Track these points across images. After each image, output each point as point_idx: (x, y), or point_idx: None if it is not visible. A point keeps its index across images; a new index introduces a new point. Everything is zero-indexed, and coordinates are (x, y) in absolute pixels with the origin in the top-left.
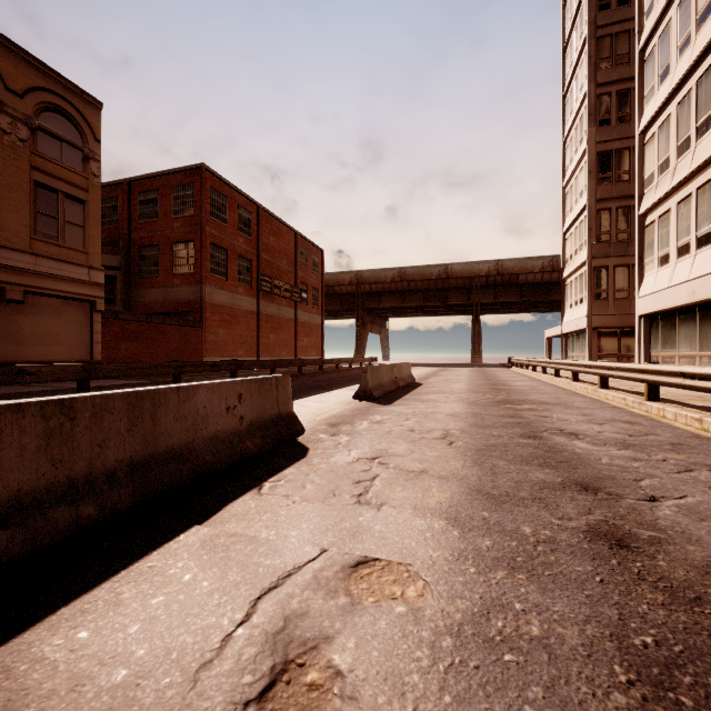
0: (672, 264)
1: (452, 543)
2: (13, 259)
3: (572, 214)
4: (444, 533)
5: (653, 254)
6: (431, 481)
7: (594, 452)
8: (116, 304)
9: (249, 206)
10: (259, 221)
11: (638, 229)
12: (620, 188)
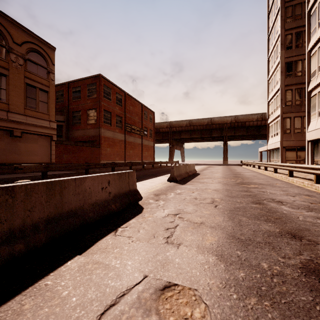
0: None
1: (221, 274)
2: (17, 117)
3: (272, 93)
4: (216, 266)
5: (315, 110)
6: (206, 229)
7: (294, 213)
8: (62, 137)
9: (121, 92)
10: (125, 99)
11: (307, 98)
12: (297, 79)
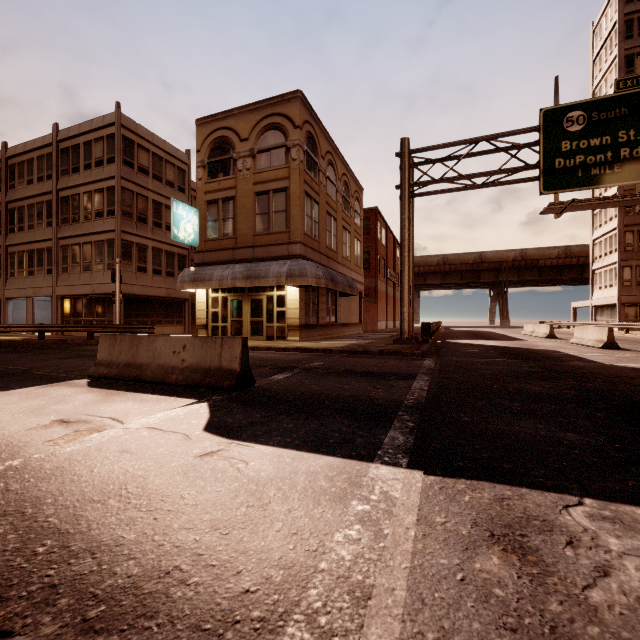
0: None
1: None
2: (353, 275)
3: (602, 230)
4: None
5: None
6: None
7: None
8: None
9: (384, 225)
10: (387, 234)
11: None
12: (639, 218)
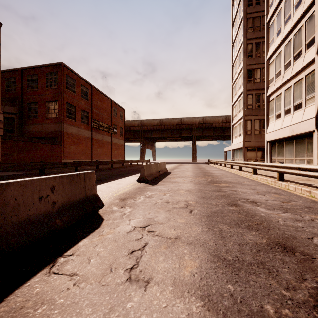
0: (282, 118)
1: None
2: None
3: (236, 96)
4: None
5: (273, 114)
6: (183, 248)
7: (272, 215)
8: (14, 132)
9: (87, 85)
10: (92, 93)
11: (266, 102)
12: (256, 85)
